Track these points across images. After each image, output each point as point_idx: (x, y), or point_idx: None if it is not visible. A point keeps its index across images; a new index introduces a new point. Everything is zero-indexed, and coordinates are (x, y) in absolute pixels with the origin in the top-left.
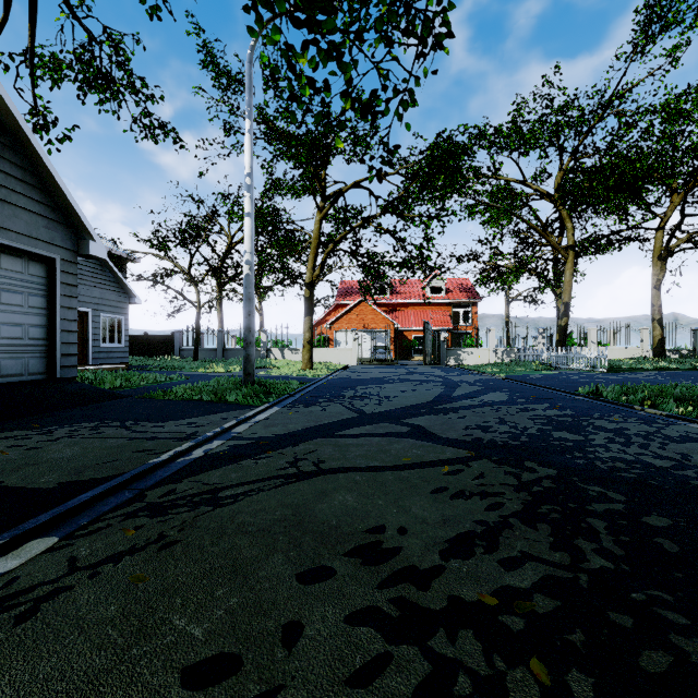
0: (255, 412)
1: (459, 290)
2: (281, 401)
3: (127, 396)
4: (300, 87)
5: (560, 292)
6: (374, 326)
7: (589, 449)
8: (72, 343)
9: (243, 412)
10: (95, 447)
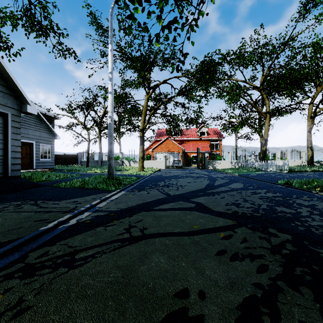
0: (111, 195)
1: (213, 133)
2: (126, 188)
3: (45, 185)
4: (133, 9)
5: (262, 134)
6: (173, 150)
7: (302, 219)
8: (17, 157)
9: (105, 194)
10: (12, 218)
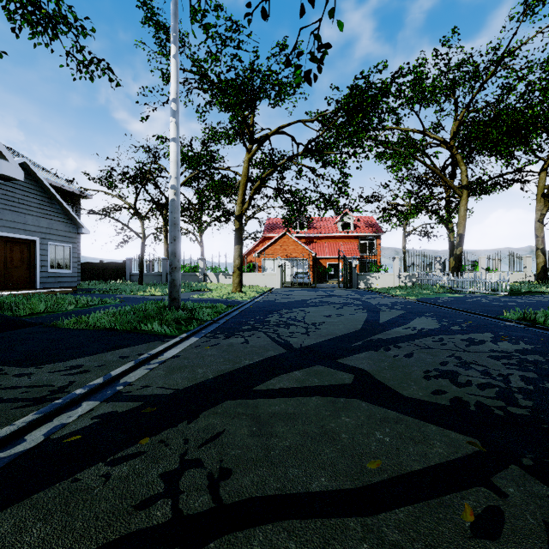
0: (165, 347)
1: (365, 226)
2: (203, 329)
3: (35, 324)
4: None
5: (452, 226)
6: (295, 255)
7: None
8: None
9: (152, 346)
10: None
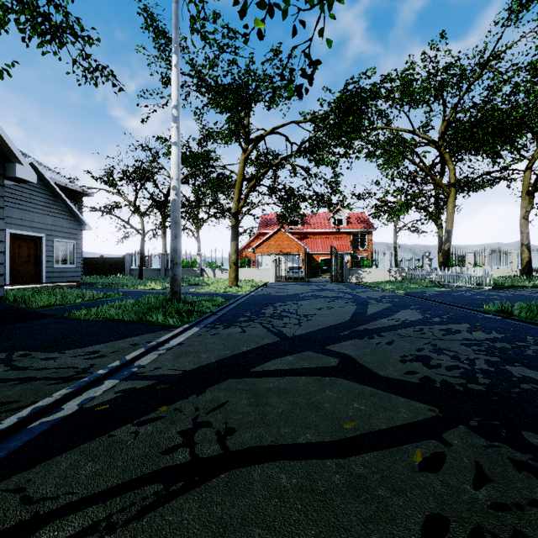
0: (171, 336)
1: (357, 222)
2: (203, 320)
3: (49, 316)
4: None
5: (441, 223)
6: (289, 250)
7: None
8: None
9: (159, 335)
10: None
